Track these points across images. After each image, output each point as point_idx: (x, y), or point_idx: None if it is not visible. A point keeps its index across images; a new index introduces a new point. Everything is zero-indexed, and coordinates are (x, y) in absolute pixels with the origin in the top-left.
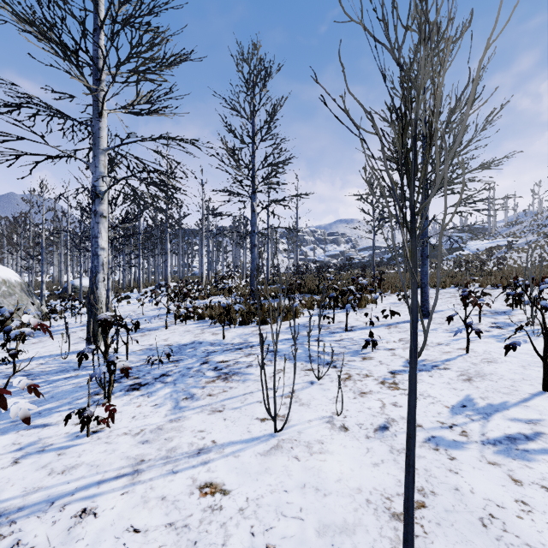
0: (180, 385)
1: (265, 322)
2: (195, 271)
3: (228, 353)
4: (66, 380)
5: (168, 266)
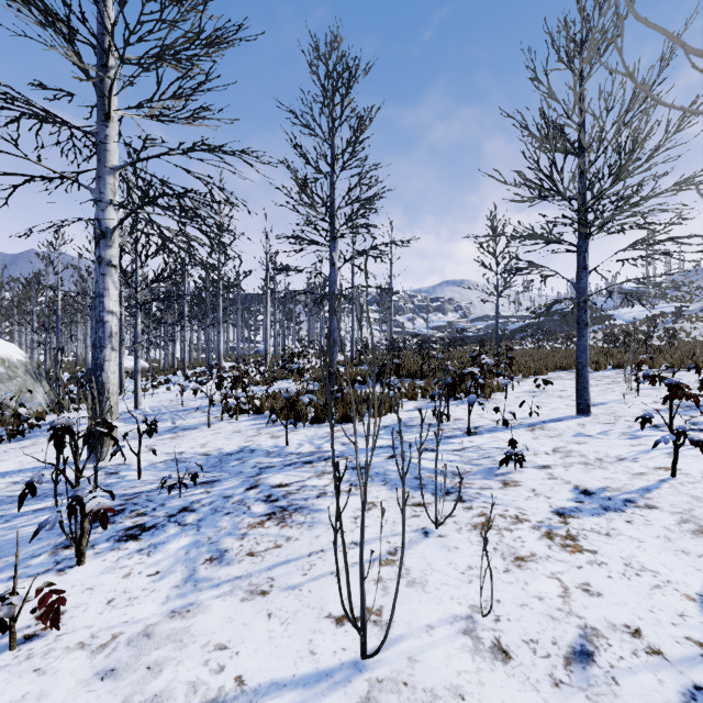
0: (206, 531)
1: (349, 419)
2: (259, 348)
3: (290, 469)
4: (34, 515)
5: (221, 341)
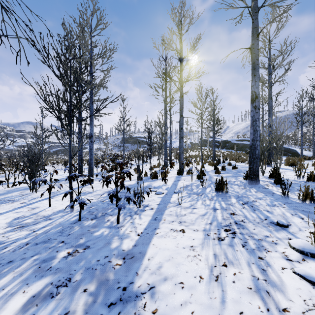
0: None
1: None
2: None
3: None
4: None
5: None
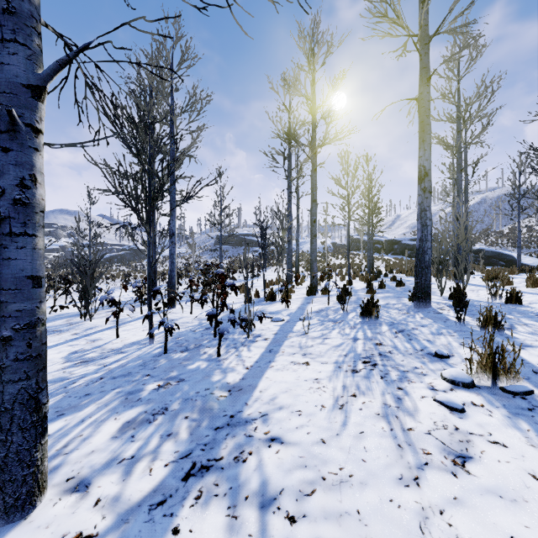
0: None
1: None
2: None
3: None
4: None
5: None
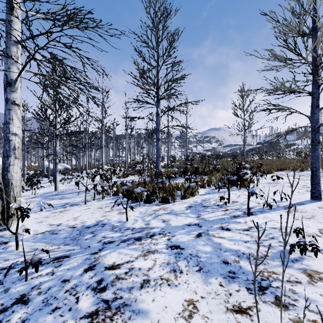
0: None
1: (167, 201)
2: (124, 159)
3: (124, 246)
4: None
5: (103, 156)
